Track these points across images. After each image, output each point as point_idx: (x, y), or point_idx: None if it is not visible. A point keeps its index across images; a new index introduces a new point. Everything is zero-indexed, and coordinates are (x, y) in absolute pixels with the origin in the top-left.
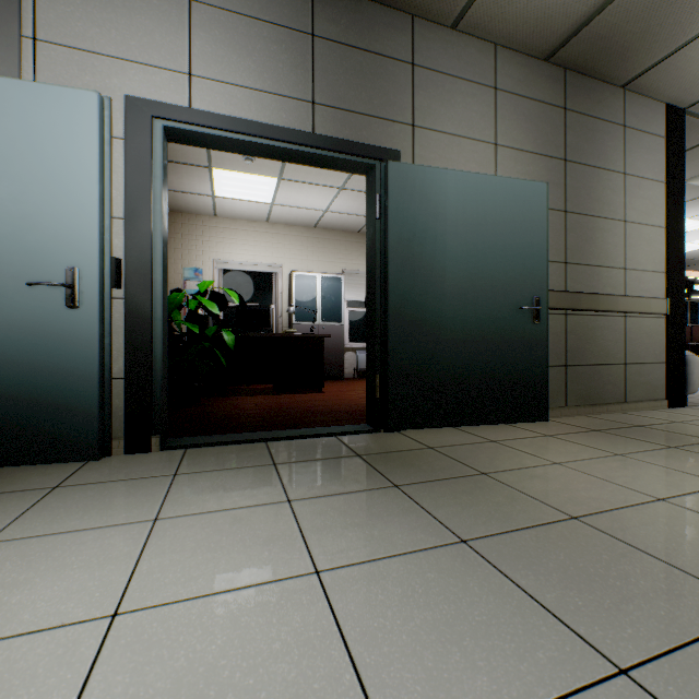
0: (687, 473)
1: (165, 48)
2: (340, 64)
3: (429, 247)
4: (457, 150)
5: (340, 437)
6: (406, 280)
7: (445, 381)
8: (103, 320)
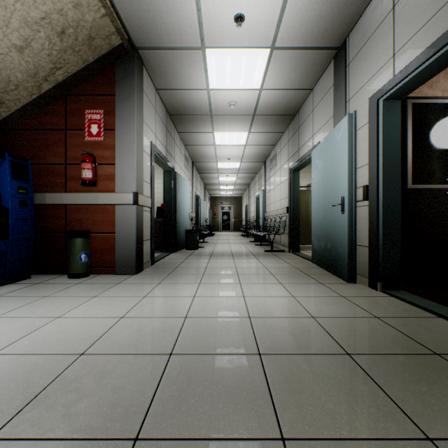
0: None
1: (383, 54)
2: None
3: None
4: None
5: None
6: None
7: None
8: (351, 218)
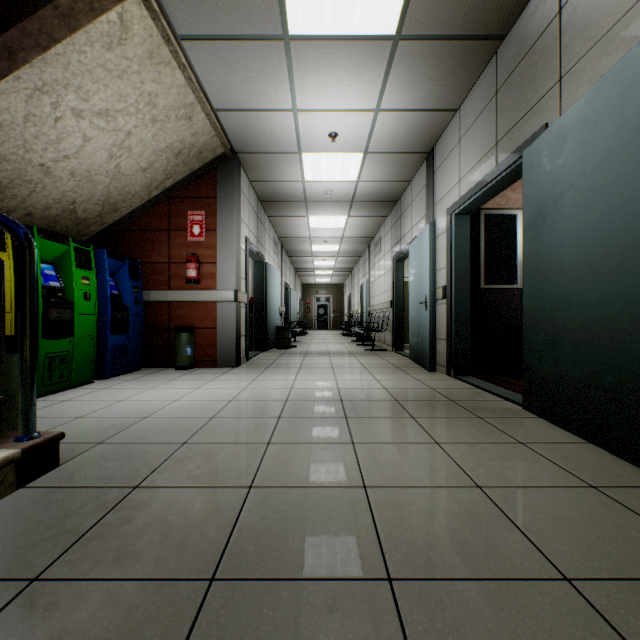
0: (401, 485)
1: (454, 175)
2: (509, 94)
3: (549, 217)
4: (613, 46)
5: (502, 401)
6: (533, 261)
7: (562, 373)
8: (432, 314)
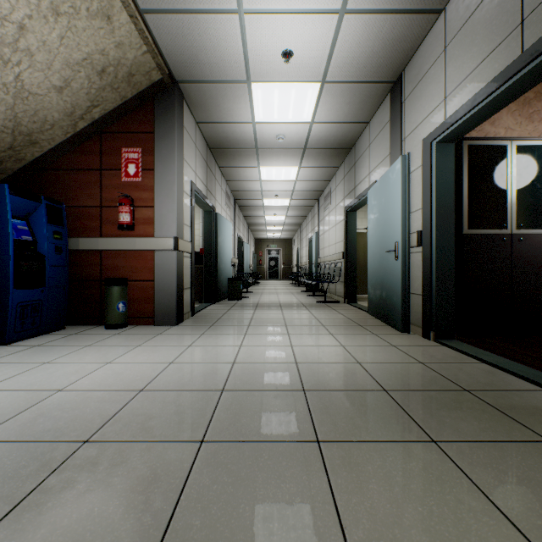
0: None
1: (435, 95)
2: None
3: None
4: None
5: None
6: None
7: None
8: (405, 265)
